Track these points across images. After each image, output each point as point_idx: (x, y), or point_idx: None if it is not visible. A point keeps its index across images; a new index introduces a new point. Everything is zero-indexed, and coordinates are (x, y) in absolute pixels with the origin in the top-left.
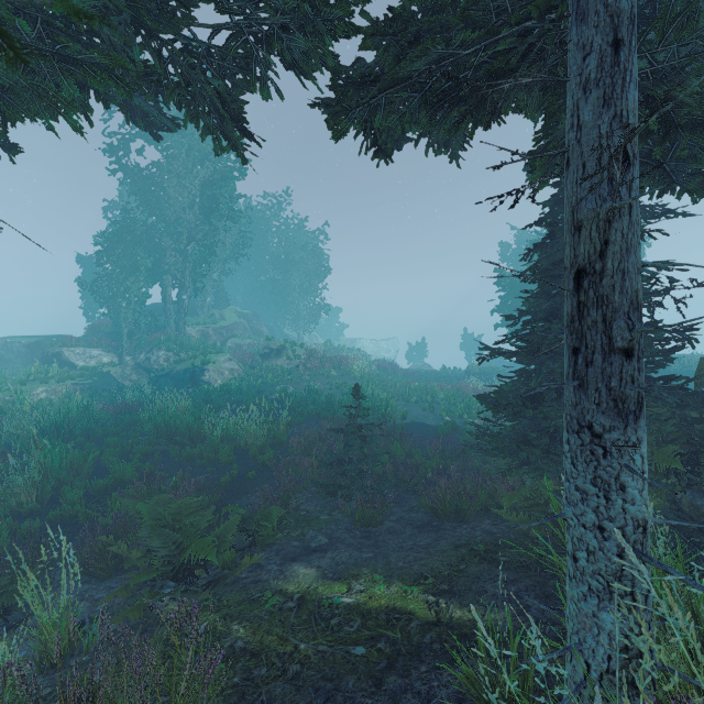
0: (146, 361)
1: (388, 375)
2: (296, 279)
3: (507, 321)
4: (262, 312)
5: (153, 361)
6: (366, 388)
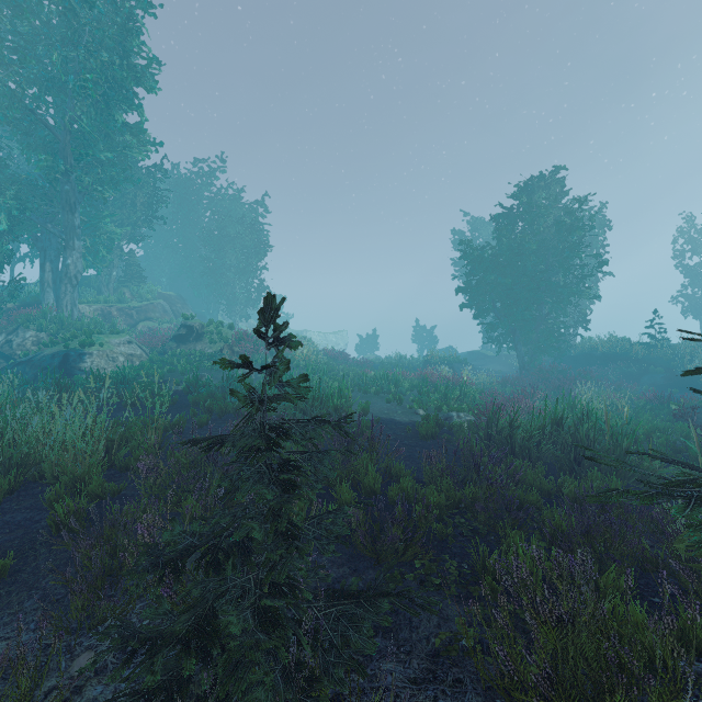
0: (6, 345)
1: (339, 365)
2: (231, 258)
3: (474, 301)
4: (193, 299)
5: (16, 345)
6: (312, 376)
